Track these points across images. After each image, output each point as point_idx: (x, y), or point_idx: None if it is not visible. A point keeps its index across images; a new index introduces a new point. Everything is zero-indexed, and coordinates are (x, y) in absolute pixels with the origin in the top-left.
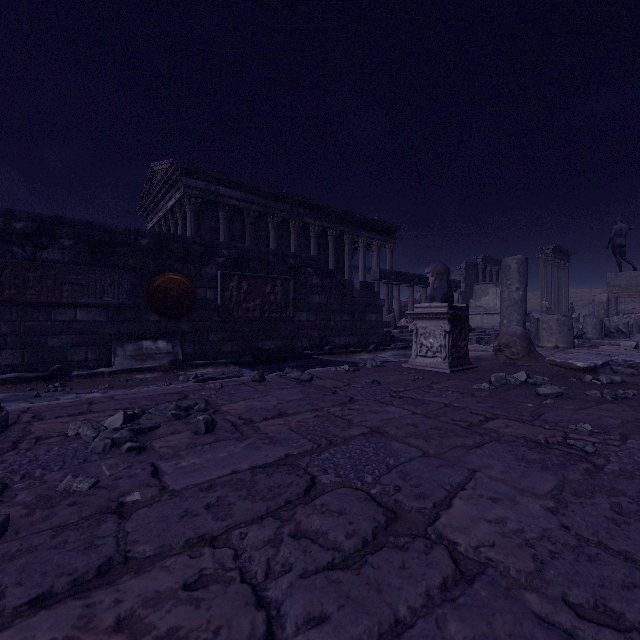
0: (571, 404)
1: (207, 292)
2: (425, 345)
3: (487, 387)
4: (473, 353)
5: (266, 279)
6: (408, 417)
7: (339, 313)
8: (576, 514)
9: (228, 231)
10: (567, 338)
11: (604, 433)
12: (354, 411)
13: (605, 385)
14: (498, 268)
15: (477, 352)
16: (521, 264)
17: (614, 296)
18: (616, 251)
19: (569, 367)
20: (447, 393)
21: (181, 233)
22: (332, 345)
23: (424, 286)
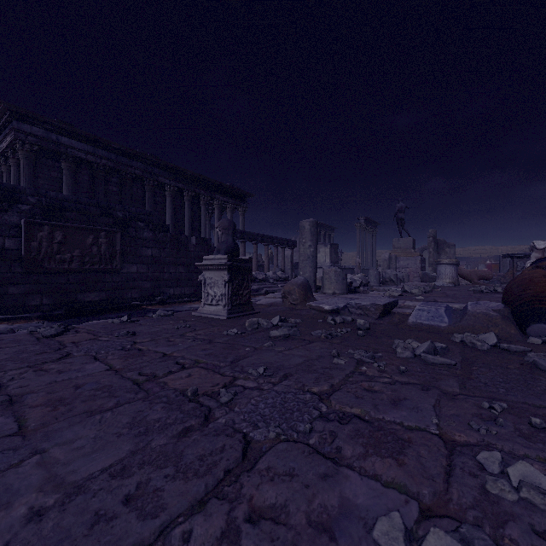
0: (286, 345)
1: (6, 241)
2: (210, 294)
3: (234, 332)
4: (272, 300)
5: (87, 230)
6: (92, 375)
7: (174, 265)
8: (62, 515)
9: (72, 183)
10: (342, 286)
11: (271, 375)
12: (36, 373)
13: (337, 324)
14: (330, 232)
15: (275, 299)
16: (312, 226)
17: (394, 255)
18: (399, 223)
19: (320, 310)
20: (187, 341)
21: (14, 180)
22: (166, 295)
23: (266, 244)
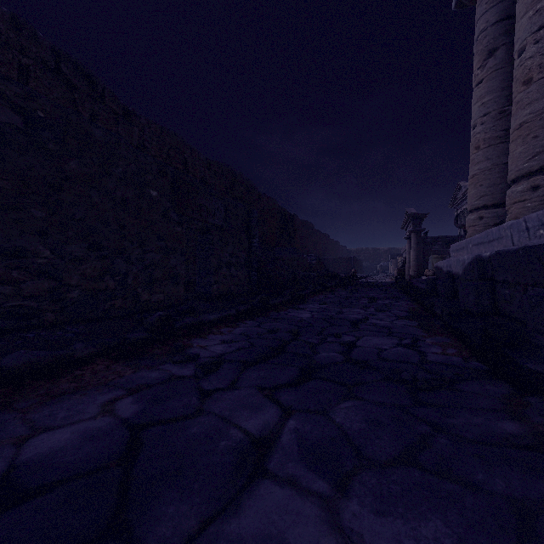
0: None
1: None
2: None
3: None
4: None
5: None
6: None
7: None
8: None
9: None
10: None
11: None
12: None
13: None
14: None
15: None
16: None
17: None
18: None
19: None
20: None
21: None
22: None
23: None
